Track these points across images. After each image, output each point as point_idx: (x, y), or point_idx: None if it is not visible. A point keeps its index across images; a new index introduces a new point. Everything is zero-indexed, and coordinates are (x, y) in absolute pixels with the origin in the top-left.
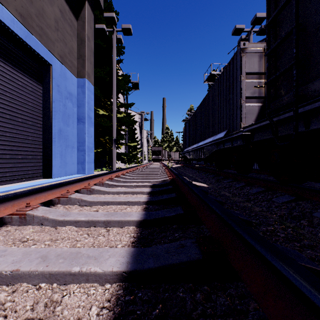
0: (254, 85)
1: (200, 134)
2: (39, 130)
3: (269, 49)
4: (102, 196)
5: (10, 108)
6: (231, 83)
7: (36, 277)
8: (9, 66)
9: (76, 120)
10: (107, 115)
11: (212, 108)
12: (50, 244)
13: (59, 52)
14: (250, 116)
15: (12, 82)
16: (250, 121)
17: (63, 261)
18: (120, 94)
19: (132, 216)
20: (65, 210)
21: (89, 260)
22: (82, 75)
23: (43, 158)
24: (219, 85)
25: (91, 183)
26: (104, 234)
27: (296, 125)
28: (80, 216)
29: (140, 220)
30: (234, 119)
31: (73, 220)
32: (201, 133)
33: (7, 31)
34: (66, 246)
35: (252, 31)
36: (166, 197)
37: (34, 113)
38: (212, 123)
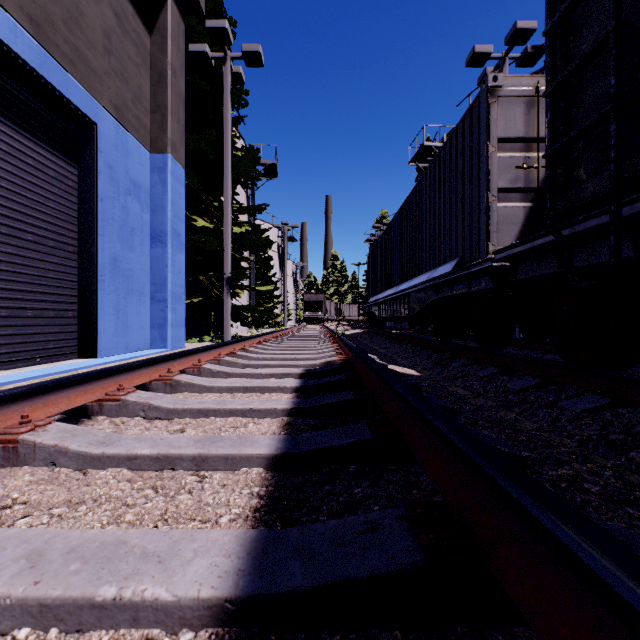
0: (515, 164)
1: (402, 267)
2: (71, 258)
3: (554, 81)
4: (197, 396)
5: (8, 212)
6: (467, 161)
7: (7, 612)
8: (6, 125)
9: (148, 238)
10: (212, 230)
11: (426, 213)
12: (64, 515)
13: (112, 99)
14: (508, 229)
15: (12, 159)
16: (507, 239)
17: (80, 569)
18: (239, 187)
19: (256, 445)
20: (112, 428)
21: (143, 566)
22: (161, 147)
23: (80, 316)
24: (442, 165)
25: (175, 369)
26: (191, 488)
27: (616, 243)
28: (140, 444)
29: (275, 454)
30: (473, 235)
31: (123, 454)
32: (403, 265)
33: (2, 51)
34: (99, 521)
35: (507, 58)
36: (332, 399)
37: (61, 223)
38: (426, 245)
